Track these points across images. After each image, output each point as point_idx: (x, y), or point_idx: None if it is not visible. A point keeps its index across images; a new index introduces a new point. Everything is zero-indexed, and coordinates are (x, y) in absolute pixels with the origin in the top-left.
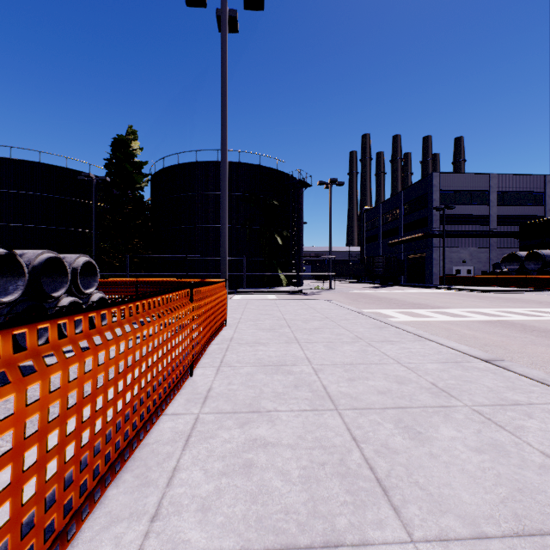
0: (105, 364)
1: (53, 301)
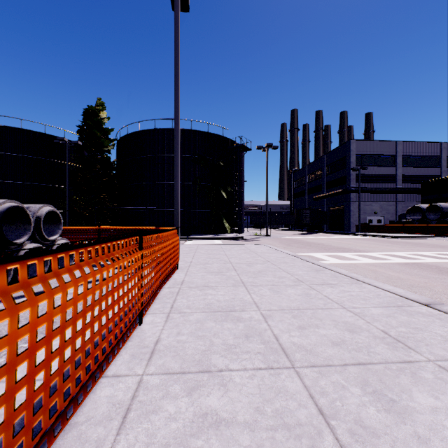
0: None
1: (16, 247)
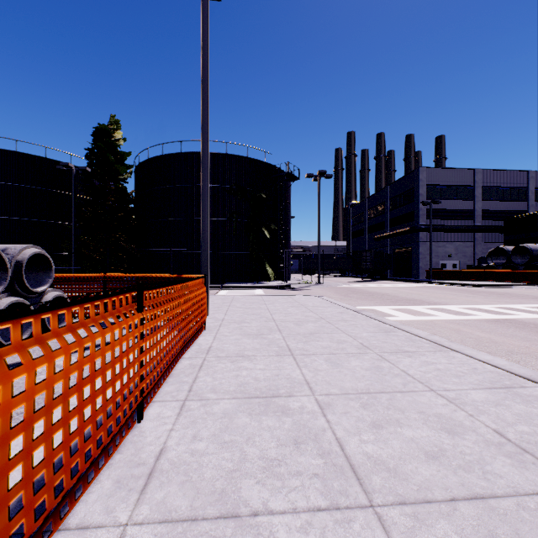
0: None
1: None
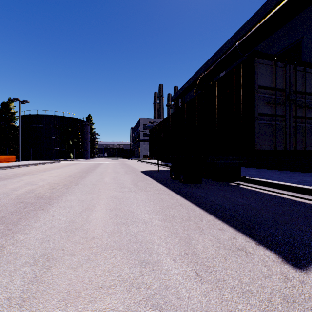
0: None
1: None
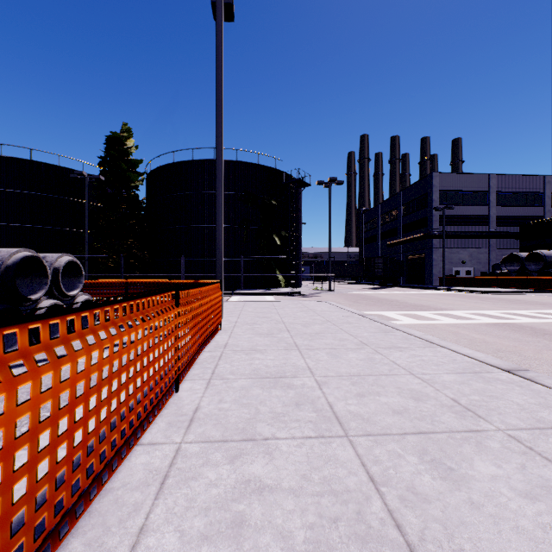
0: (32, 401)
1: (31, 304)
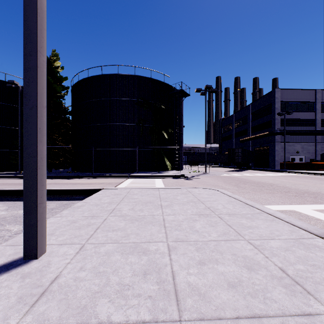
0: None
1: None
